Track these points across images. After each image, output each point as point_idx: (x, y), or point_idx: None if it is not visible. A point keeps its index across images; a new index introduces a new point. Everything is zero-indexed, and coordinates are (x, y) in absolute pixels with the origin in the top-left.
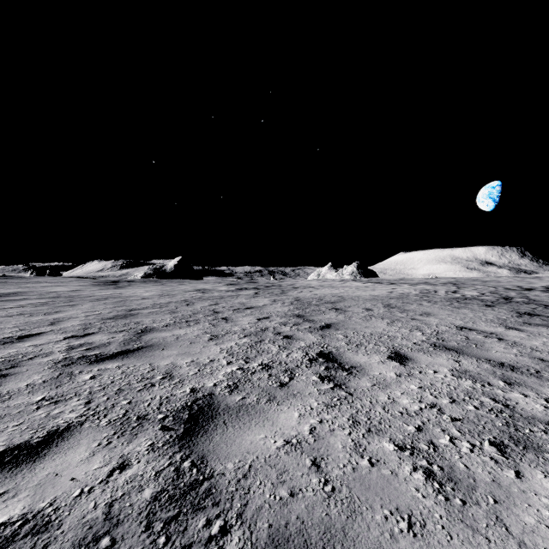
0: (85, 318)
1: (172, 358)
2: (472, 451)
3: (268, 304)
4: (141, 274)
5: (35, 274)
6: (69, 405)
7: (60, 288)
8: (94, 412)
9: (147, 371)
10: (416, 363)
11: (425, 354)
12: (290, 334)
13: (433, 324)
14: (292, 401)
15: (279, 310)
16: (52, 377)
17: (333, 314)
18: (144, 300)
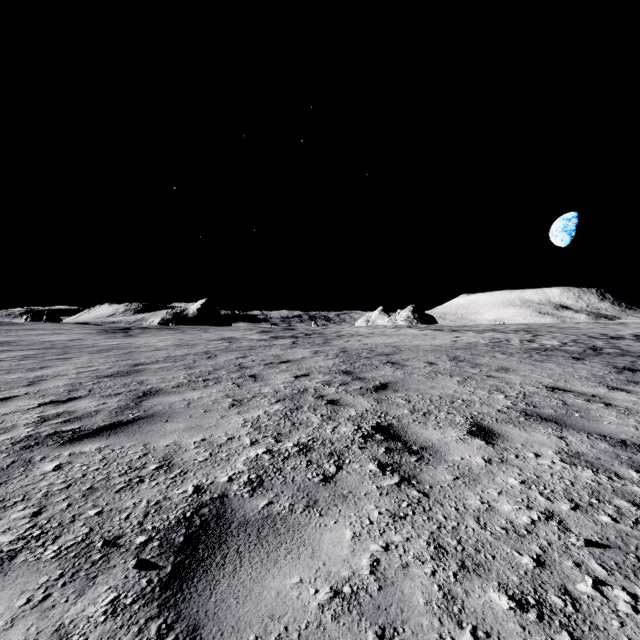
0: (75, 376)
1: (177, 436)
2: (636, 610)
3: (308, 356)
4: (158, 320)
5: (30, 319)
6: (7, 518)
7: (57, 337)
8: (41, 531)
9: (137, 455)
10: (508, 441)
11: (517, 427)
12: (336, 398)
13: (516, 383)
14: (342, 507)
15: (321, 365)
16: (0, 466)
17: (388, 370)
18: (156, 352)
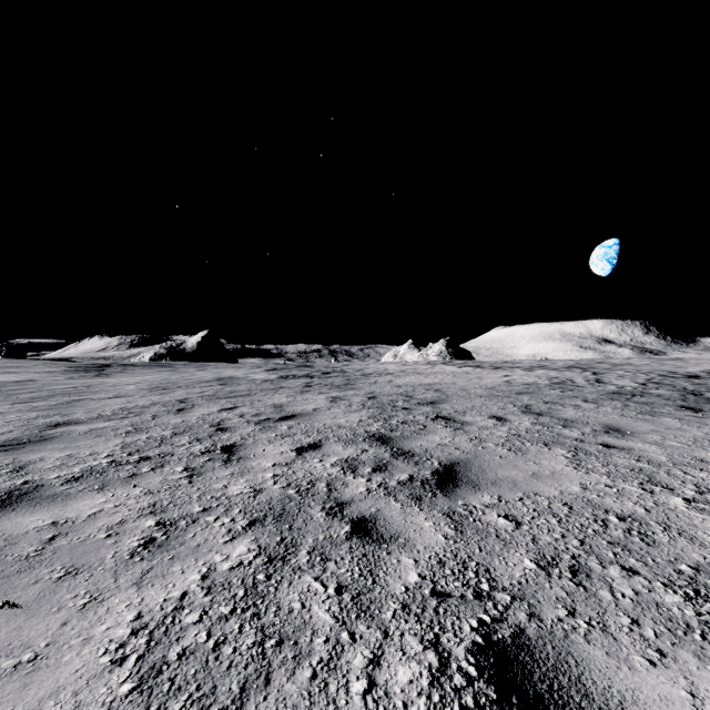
0: None
1: None
2: None
3: (323, 407)
4: (150, 355)
5: None
6: None
7: (5, 377)
8: None
9: None
10: None
11: None
12: (368, 514)
13: (667, 463)
14: None
15: (341, 424)
16: None
17: (444, 432)
18: (112, 400)
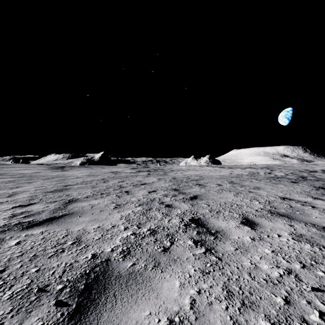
0: (34, 192)
1: (84, 224)
2: None
3: (155, 181)
4: (79, 162)
5: (13, 162)
6: None
7: (27, 171)
8: (3, 282)
9: (62, 236)
10: (262, 227)
11: (267, 220)
12: (170, 204)
13: (264, 195)
14: (174, 267)
15: (162, 186)
16: None
17: (197, 188)
18: (77, 179)
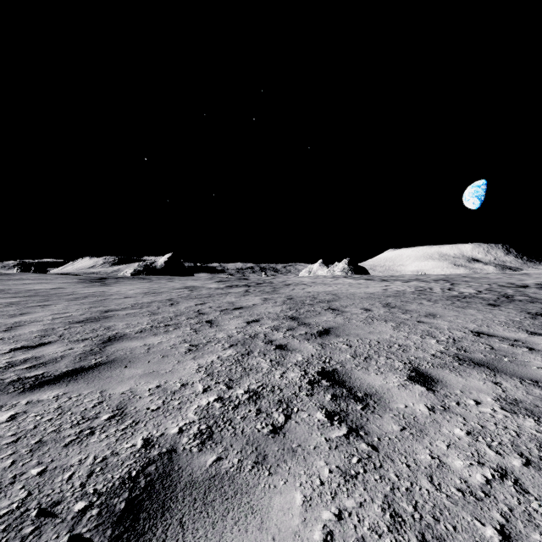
0: (50, 322)
1: (133, 382)
2: None
3: (258, 303)
4: (131, 271)
5: (20, 270)
6: None
7: (42, 286)
8: None
9: (92, 404)
10: (446, 387)
11: (453, 373)
12: (284, 343)
13: (444, 328)
14: (291, 464)
15: (270, 311)
16: None
17: (330, 315)
18: (126, 299)
